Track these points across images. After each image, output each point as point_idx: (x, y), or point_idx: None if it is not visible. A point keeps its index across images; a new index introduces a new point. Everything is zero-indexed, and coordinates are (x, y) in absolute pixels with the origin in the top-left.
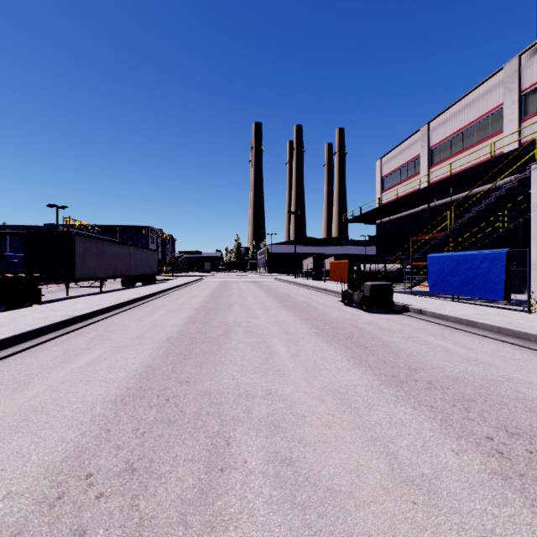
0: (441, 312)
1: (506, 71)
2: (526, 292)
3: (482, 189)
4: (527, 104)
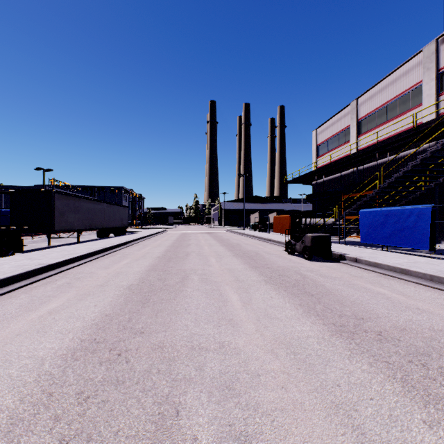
0: (375, 261)
1: (425, 53)
2: (443, 242)
3: (403, 154)
4: (443, 81)
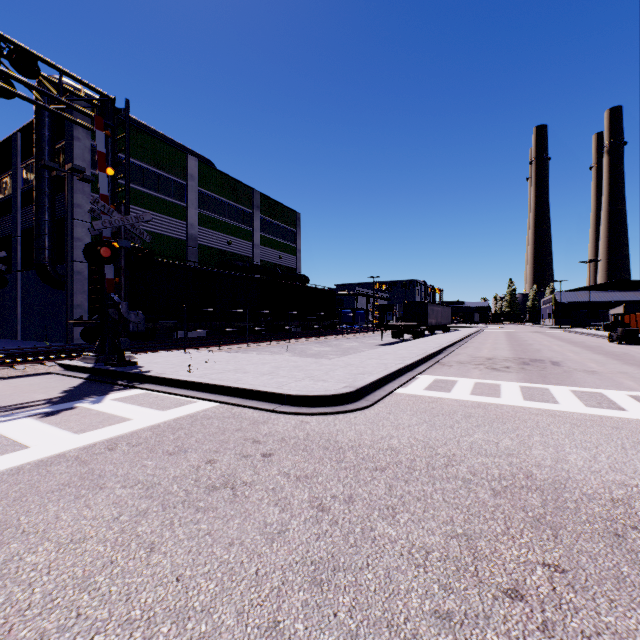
0: None
1: None
2: None
3: None
4: None
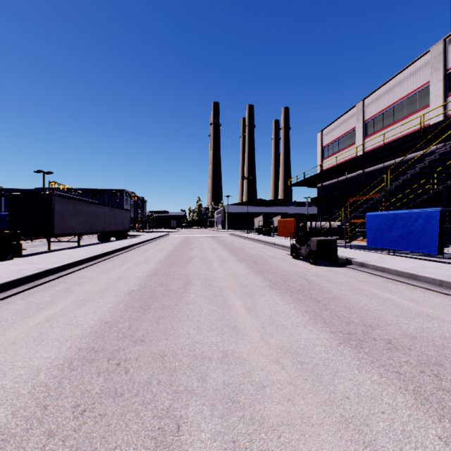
0: (383, 265)
1: (432, 53)
2: (450, 246)
3: (410, 156)
4: None
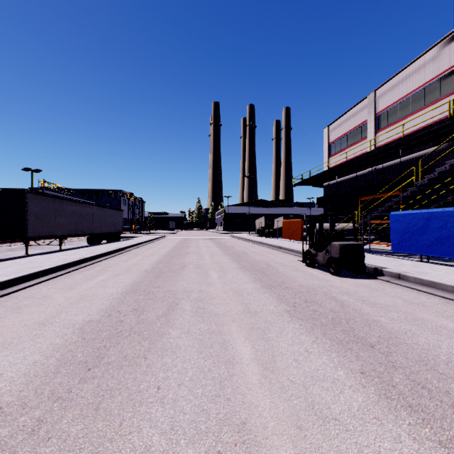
0: (431, 279)
1: None
2: None
3: (431, 150)
4: None
